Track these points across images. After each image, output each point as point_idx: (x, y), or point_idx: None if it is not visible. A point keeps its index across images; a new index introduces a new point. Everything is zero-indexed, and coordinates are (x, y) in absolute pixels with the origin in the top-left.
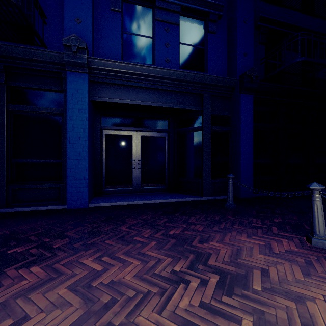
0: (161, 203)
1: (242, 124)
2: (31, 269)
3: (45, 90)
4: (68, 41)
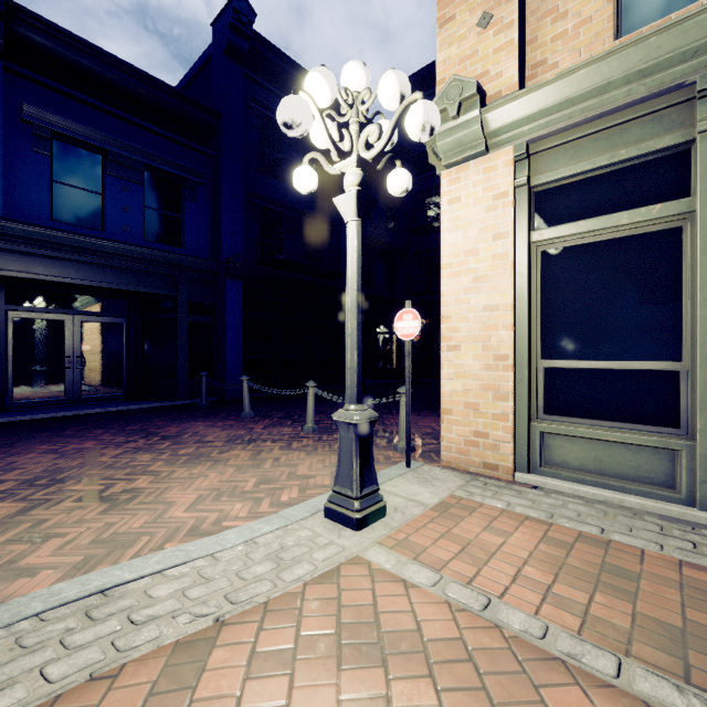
0: (117, 413)
1: (229, 315)
2: None
3: None
4: None
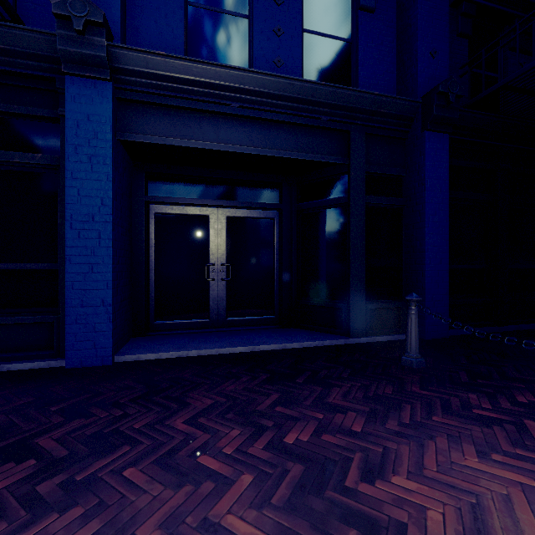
0: (266, 350)
1: (428, 192)
2: None
3: (20, 116)
4: (63, 5)
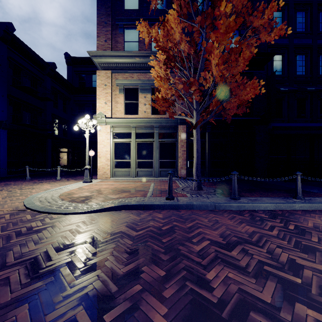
0: None
1: (1, 143)
2: None
3: None
4: None
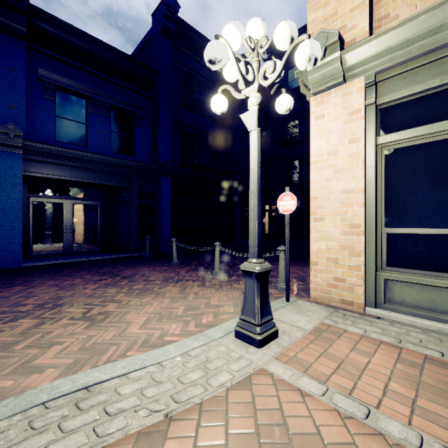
0: (94, 261)
1: (163, 199)
2: (14, 288)
3: None
4: (5, 128)
